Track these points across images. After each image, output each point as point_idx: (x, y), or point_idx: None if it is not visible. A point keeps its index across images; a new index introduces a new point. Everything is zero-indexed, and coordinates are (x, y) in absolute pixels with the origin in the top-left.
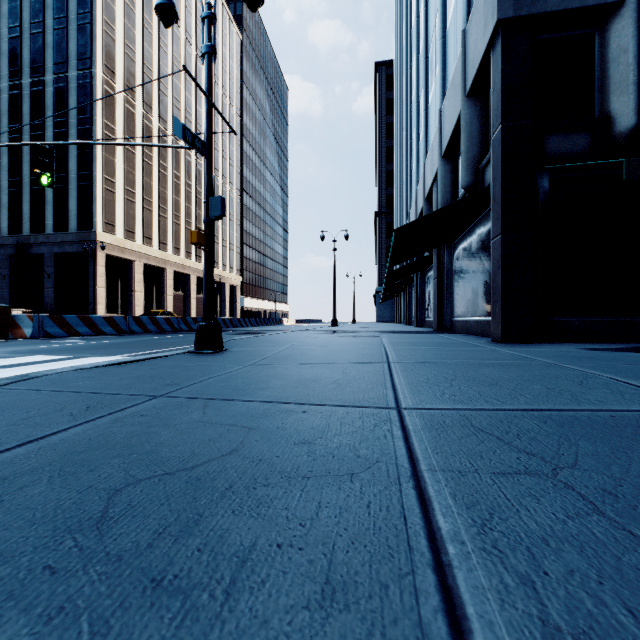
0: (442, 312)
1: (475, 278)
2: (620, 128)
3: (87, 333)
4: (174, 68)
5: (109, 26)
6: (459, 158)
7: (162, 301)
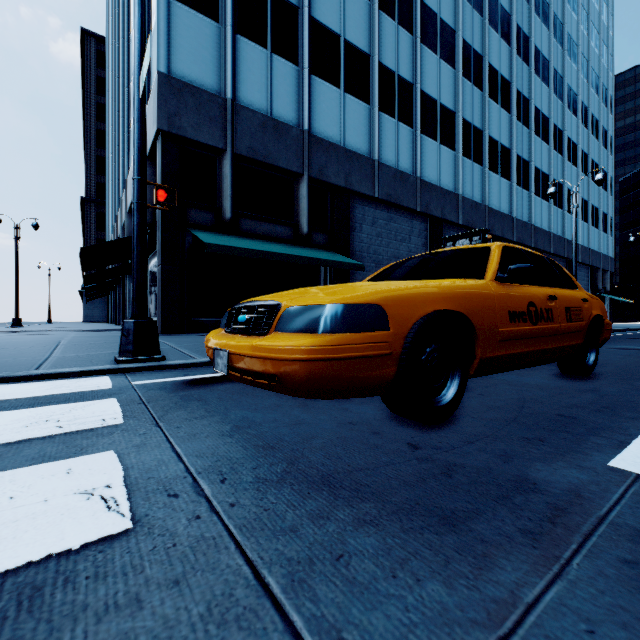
0: None
1: None
2: (226, 217)
3: None
4: None
5: None
6: None
7: None
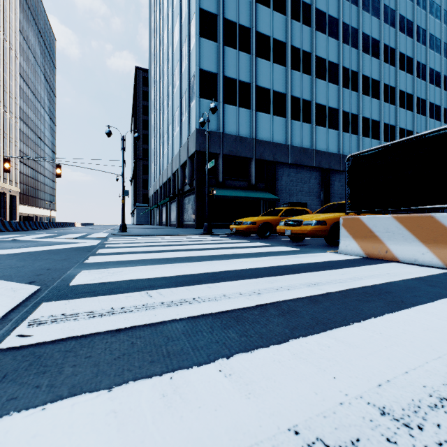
0: (180, 220)
1: (191, 210)
2: (220, 181)
3: (4, 230)
4: None
5: None
6: (186, 168)
7: None
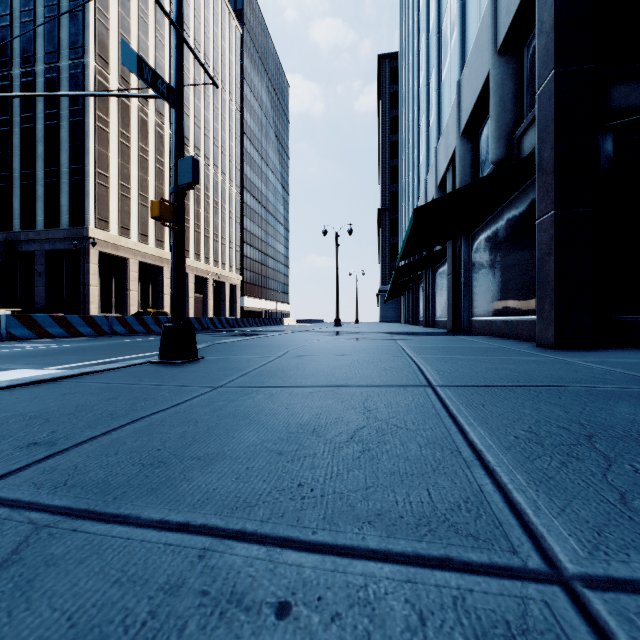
0: (458, 311)
1: (503, 271)
2: None
3: (61, 334)
4: (171, 60)
5: (102, 14)
6: (481, 135)
7: (159, 300)
